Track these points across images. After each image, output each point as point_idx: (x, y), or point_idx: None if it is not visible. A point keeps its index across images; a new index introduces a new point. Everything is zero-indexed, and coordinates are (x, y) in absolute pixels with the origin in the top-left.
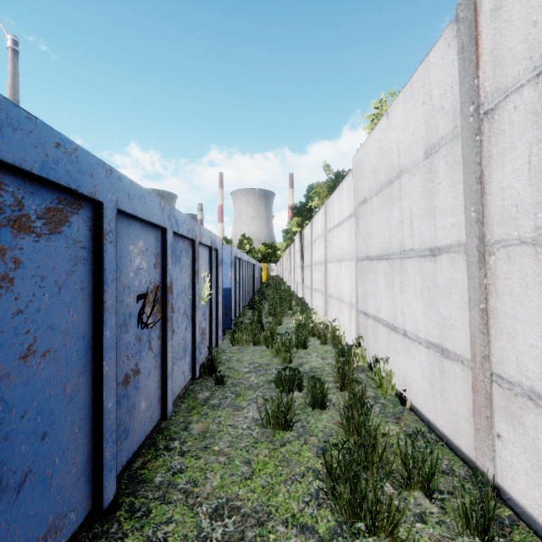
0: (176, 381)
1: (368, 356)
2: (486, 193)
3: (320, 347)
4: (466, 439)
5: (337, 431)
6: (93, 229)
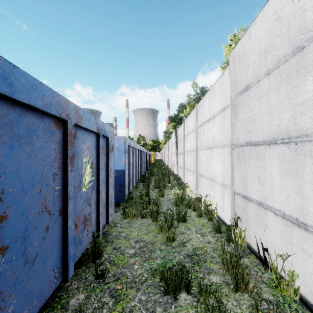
0: None
1: (248, 237)
2: None
3: (197, 220)
4: None
5: None
6: None
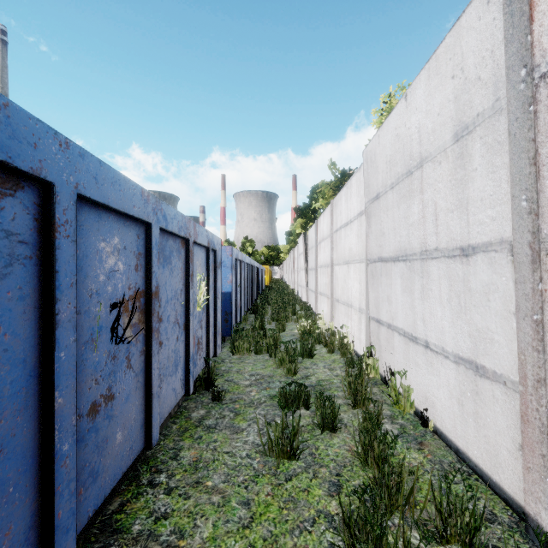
0: (165, 401)
1: (381, 367)
2: (542, 177)
3: (327, 356)
4: (509, 476)
5: (351, 460)
6: (41, 219)
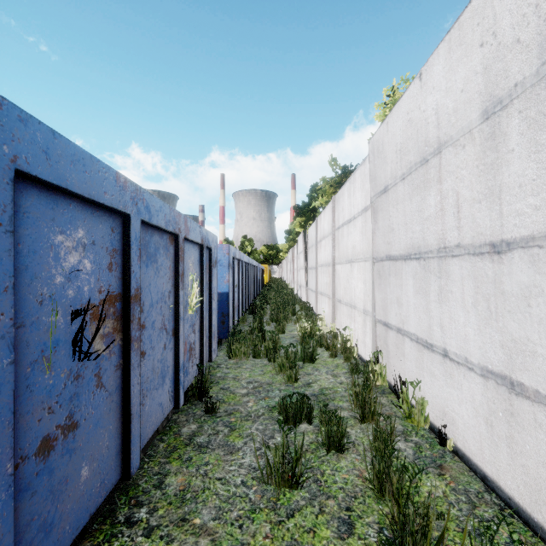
0: (149, 419)
1: (389, 374)
2: None
3: (329, 361)
4: None
5: (363, 489)
6: None
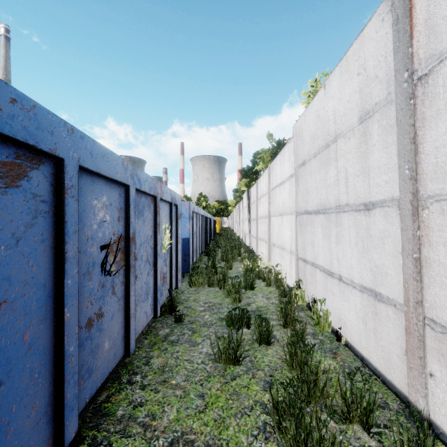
0: (139, 321)
1: (307, 296)
2: (419, 152)
3: (265, 288)
4: (398, 375)
5: (281, 365)
6: (55, 184)
